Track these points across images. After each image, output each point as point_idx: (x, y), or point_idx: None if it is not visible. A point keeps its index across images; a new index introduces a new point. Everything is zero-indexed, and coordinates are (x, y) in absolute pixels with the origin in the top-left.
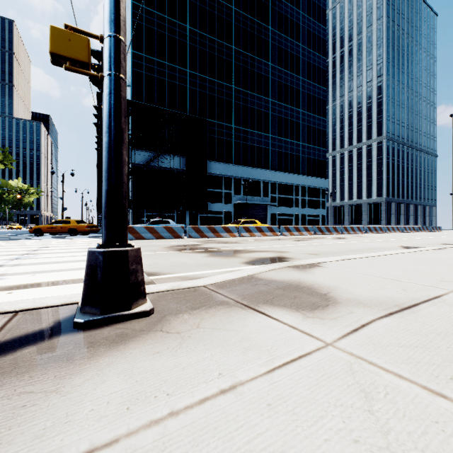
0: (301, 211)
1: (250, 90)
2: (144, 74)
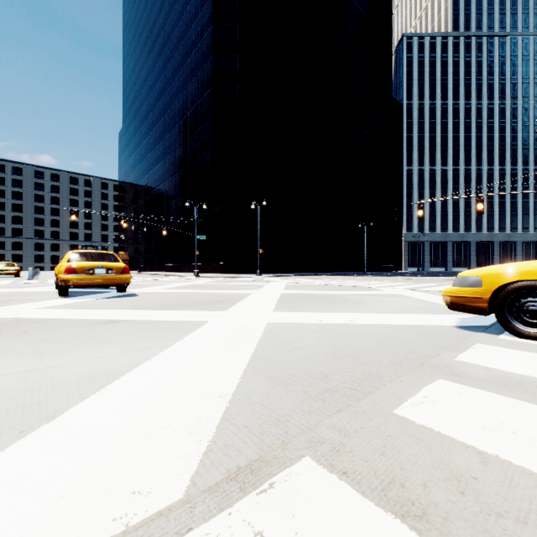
0: None
1: None
2: None
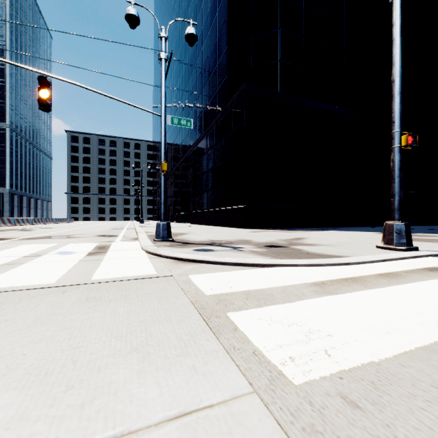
0: None
1: None
2: None
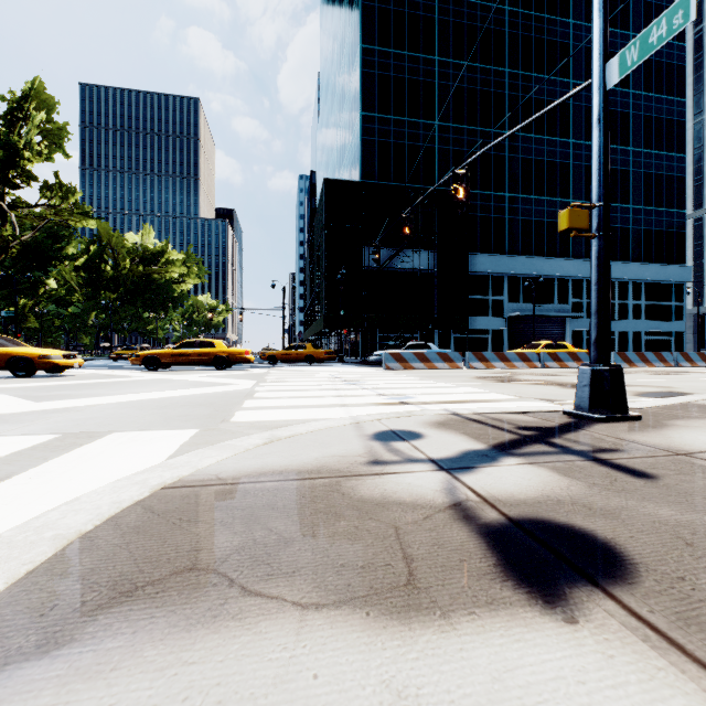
0: (632, 327)
1: (536, 133)
2: (377, 142)
